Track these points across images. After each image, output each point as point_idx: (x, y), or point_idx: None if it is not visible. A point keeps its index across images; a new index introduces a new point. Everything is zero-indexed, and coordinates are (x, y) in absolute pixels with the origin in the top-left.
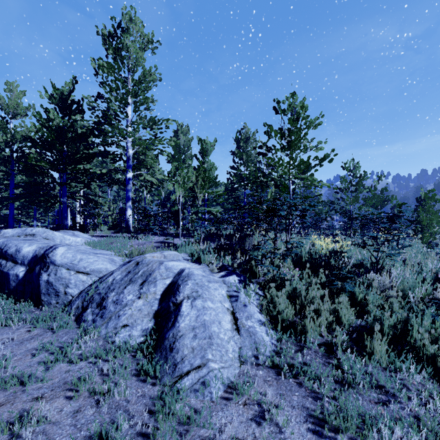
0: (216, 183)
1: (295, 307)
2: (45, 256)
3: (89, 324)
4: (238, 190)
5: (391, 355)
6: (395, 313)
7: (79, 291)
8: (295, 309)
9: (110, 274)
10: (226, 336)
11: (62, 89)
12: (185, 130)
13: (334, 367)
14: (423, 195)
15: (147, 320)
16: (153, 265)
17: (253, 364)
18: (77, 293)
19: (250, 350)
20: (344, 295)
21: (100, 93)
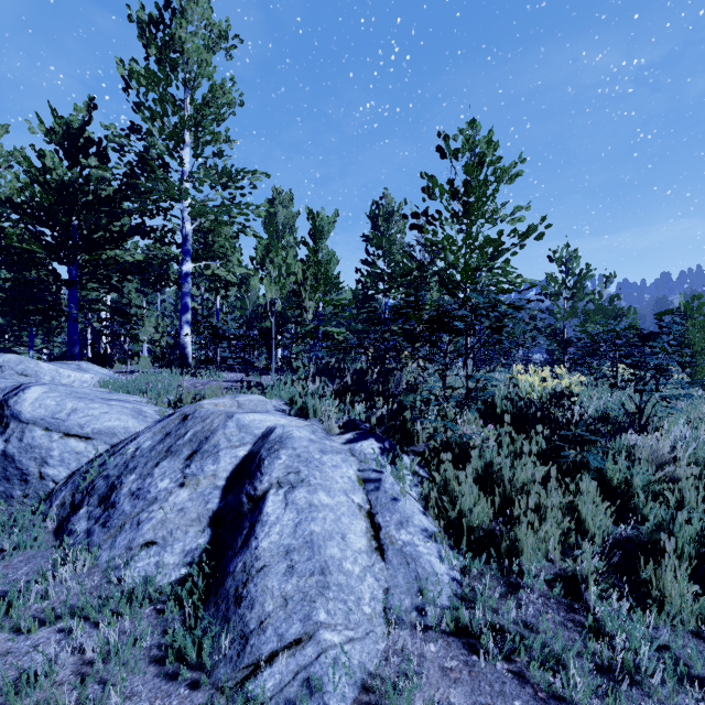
0: (338, 286)
1: (492, 501)
2: (2, 404)
3: (79, 540)
4: (374, 299)
5: (702, 602)
6: (695, 512)
7: (69, 473)
8: (492, 505)
9: (132, 439)
10: (357, 566)
11: (71, 120)
12: (286, 200)
13: (591, 635)
14: (684, 305)
15: (196, 531)
16: (214, 421)
17: (414, 626)
18: (65, 477)
19: (408, 596)
20: (585, 476)
21: (133, 122)
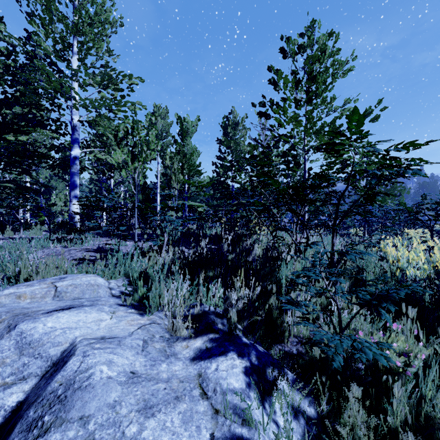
0: (199, 172)
1: None
2: None
3: None
4: (225, 183)
5: None
6: None
7: None
8: None
9: None
10: None
11: None
12: (163, 113)
13: None
14: None
15: None
16: None
17: None
18: None
19: None
20: None
21: (27, 30)
